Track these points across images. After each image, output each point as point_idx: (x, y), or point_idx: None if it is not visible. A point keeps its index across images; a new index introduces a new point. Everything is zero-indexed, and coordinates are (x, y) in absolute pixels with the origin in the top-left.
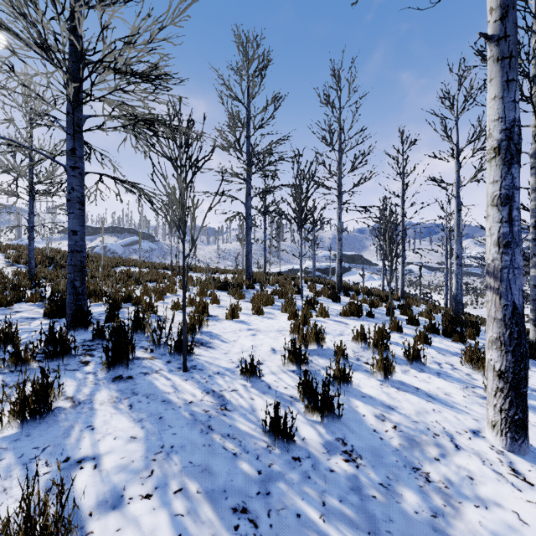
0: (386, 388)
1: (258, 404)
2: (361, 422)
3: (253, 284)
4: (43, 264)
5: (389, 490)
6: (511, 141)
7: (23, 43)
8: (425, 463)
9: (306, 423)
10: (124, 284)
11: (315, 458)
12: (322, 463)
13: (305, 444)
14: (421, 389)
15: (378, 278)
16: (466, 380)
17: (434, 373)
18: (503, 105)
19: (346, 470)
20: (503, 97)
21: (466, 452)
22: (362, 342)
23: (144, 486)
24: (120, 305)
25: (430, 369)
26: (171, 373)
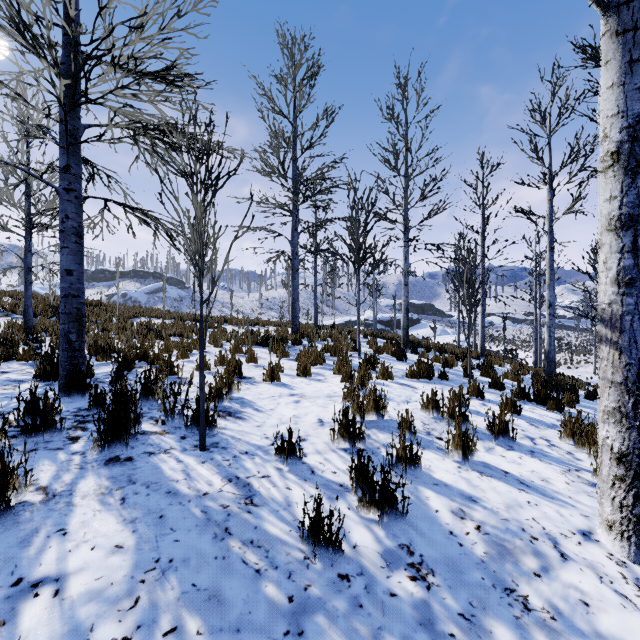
0: (465, 472)
1: (296, 496)
2: (433, 521)
3: (300, 338)
4: (45, 314)
5: (474, 624)
6: (635, 142)
7: (2, 30)
8: (521, 581)
9: (360, 522)
10: (141, 338)
11: (370, 575)
12: (380, 583)
13: (356, 554)
14: (511, 474)
15: (452, 332)
16: (567, 461)
17: (526, 451)
18: (625, 95)
19: (412, 593)
20: (625, 84)
21: (576, 564)
22: (433, 410)
23: (121, 624)
24: (132, 364)
25: (520, 446)
26: (184, 452)
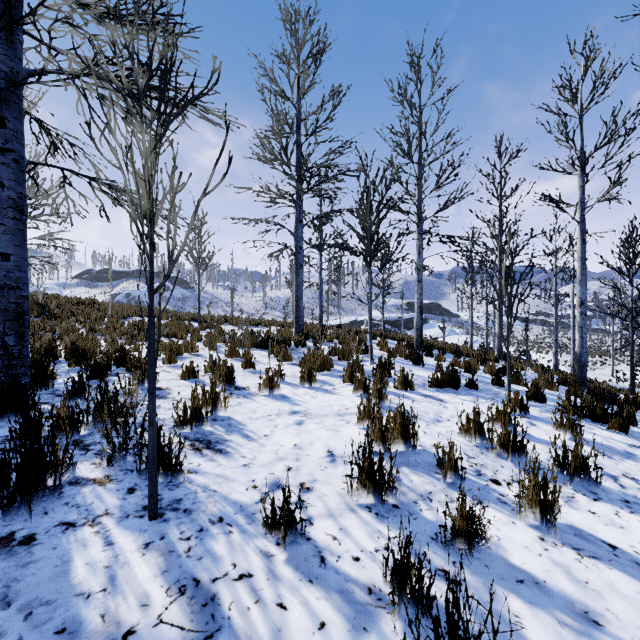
0: (555, 549)
1: (294, 628)
2: None
3: (304, 340)
4: (31, 313)
5: None
6: None
7: None
8: None
9: None
10: (129, 340)
11: None
12: None
13: None
14: (621, 550)
15: (460, 332)
16: None
17: (618, 501)
18: None
19: None
20: None
21: None
22: (476, 435)
23: None
24: (105, 371)
25: (607, 492)
26: (123, 522)
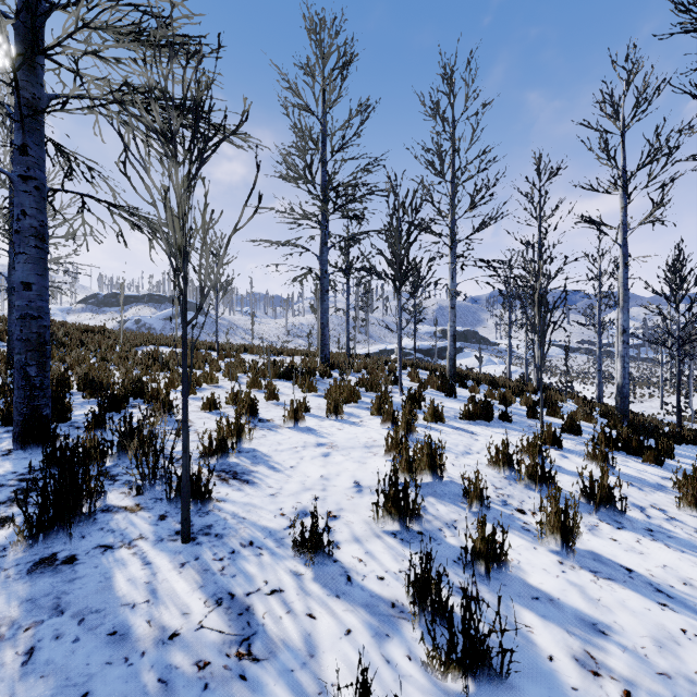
0: (572, 571)
1: (322, 634)
2: (550, 682)
3: (330, 370)
4: None
5: None
6: None
7: None
8: None
9: (431, 692)
10: (144, 370)
11: None
12: None
13: None
14: (637, 573)
15: (498, 362)
16: None
17: (642, 529)
18: None
19: None
20: None
21: None
22: (505, 467)
23: None
24: (123, 403)
25: (631, 522)
26: (158, 545)
